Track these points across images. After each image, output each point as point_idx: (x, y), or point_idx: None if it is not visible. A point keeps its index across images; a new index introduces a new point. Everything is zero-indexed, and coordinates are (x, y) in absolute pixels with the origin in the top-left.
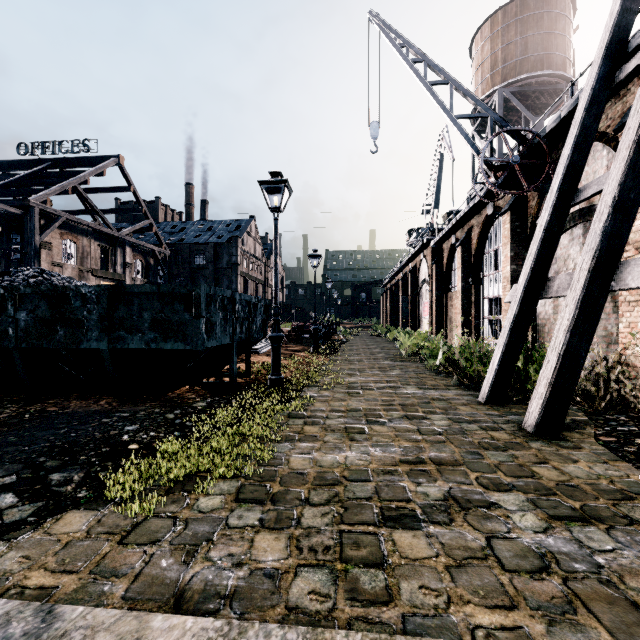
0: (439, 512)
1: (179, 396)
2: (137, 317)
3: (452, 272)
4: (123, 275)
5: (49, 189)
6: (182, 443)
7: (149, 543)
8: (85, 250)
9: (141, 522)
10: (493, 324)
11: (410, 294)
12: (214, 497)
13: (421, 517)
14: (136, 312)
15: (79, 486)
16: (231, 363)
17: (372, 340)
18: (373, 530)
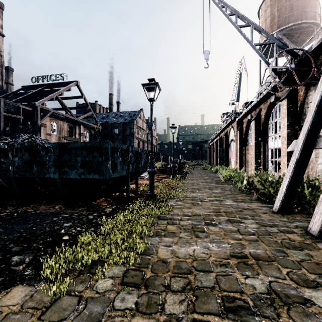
0: (267, 306)
1: (98, 204)
2: (74, 160)
3: (248, 135)
4: (79, 139)
5: (45, 98)
6: (94, 235)
7: (58, 321)
8: (61, 127)
9: (57, 299)
10: (274, 163)
11: (224, 147)
12: (108, 279)
13: (254, 310)
14: (73, 157)
15: (27, 266)
16: (127, 186)
17: (203, 172)
18: (218, 321)
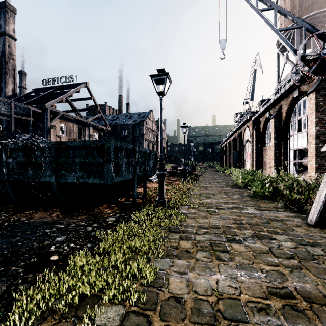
0: None
1: (100, 211)
2: (71, 162)
3: (266, 135)
4: None
5: (54, 100)
6: (90, 255)
7: None
8: (71, 129)
9: None
10: (297, 166)
11: (238, 148)
12: None
13: None
14: (71, 159)
15: None
16: (133, 191)
17: (216, 174)
18: None
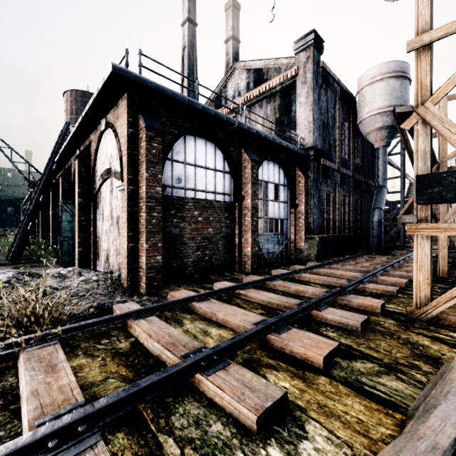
0: None
1: None
2: None
3: None
4: None
5: None
6: None
7: None
8: None
9: None
10: None
11: None
12: None
13: None
14: None
15: None
16: None
17: None
18: None
